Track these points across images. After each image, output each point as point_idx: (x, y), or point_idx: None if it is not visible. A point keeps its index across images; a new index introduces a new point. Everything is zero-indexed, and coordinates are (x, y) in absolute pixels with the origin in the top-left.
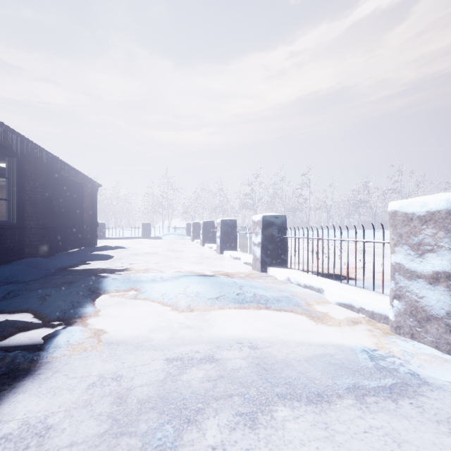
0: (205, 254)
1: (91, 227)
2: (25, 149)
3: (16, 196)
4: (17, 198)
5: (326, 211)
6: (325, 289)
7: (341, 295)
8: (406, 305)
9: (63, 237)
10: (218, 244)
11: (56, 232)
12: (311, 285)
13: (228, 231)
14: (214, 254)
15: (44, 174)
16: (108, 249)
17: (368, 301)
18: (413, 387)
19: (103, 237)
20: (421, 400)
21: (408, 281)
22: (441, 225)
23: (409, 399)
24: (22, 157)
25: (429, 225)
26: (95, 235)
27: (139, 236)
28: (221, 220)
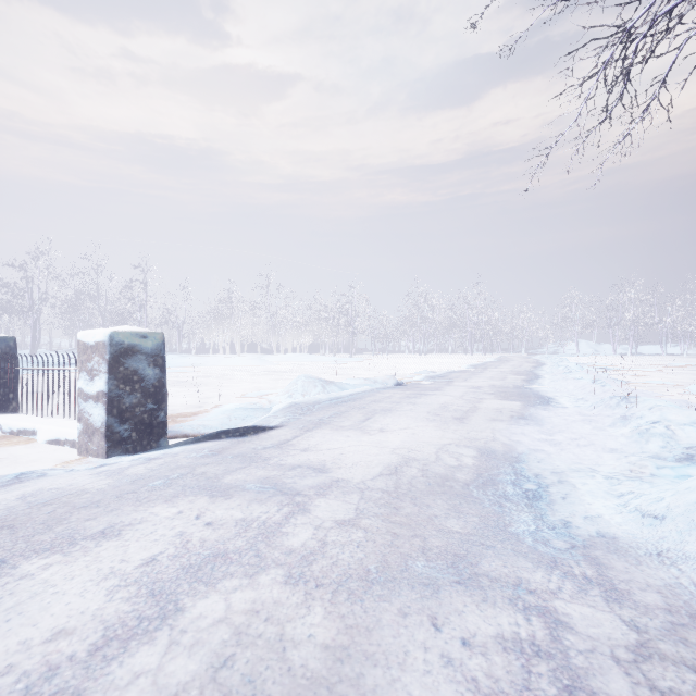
0: None
1: None
2: None
3: None
4: None
5: (177, 327)
6: (38, 430)
7: (52, 432)
8: (84, 425)
9: None
10: None
11: None
12: (25, 429)
13: None
14: None
15: None
16: None
17: (73, 431)
18: (24, 481)
19: None
20: (15, 485)
21: (85, 403)
22: (101, 353)
23: (4, 488)
24: None
25: (97, 353)
26: None
27: None
28: None
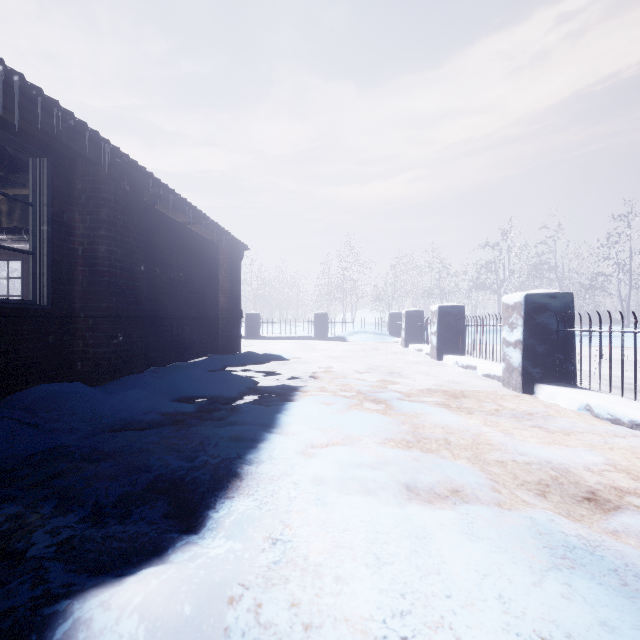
0: (472, 389)
1: (229, 318)
2: (57, 130)
3: (48, 244)
4: (55, 250)
5: None
6: None
7: None
8: None
9: (175, 337)
10: (515, 363)
11: (160, 328)
12: None
13: (549, 327)
14: (495, 388)
15: (111, 199)
16: (252, 361)
17: None
18: None
19: (256, 335)
20: None
21: None
22: None
23: None
24: (68, 163)
25: None
26: (237, 332)
27: (310, 335)
28: (526, 297)
